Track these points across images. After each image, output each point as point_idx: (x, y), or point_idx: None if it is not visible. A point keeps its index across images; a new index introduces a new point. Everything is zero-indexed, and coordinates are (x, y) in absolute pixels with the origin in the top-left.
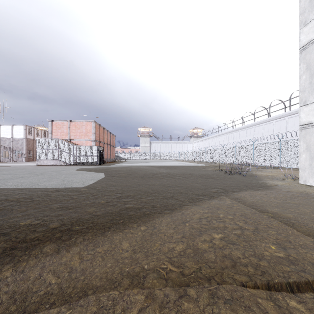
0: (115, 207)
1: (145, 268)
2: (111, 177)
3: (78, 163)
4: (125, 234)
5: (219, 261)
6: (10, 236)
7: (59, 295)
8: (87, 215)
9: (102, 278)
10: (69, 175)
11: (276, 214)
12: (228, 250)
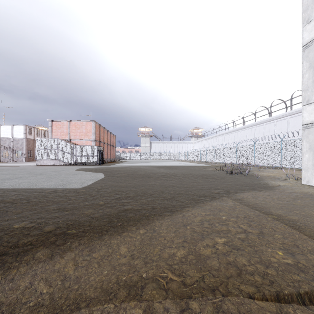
0: (114, 209)
1: (143, 276)
2: (111, 178)
3: (78, 163)
4: (123, 238)
5: (223, 269)
6: (2, 241)
7: (49, 307)
8: (84, 217)
9: (97, 288)
10: (68, 176)
11: (281, 216)
12: (232, 256)
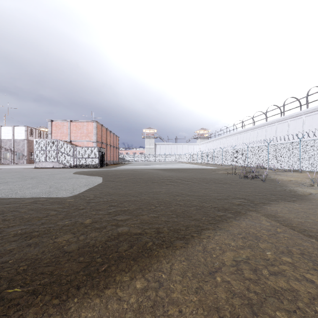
0: (102, 233)
1: None
2: (109, 183)
3: (78, 165)
4: (105, 303)
5: None
6: None
7: None
8: (52, 251)
9: None
10: (61, 180)
11: None
12: None
